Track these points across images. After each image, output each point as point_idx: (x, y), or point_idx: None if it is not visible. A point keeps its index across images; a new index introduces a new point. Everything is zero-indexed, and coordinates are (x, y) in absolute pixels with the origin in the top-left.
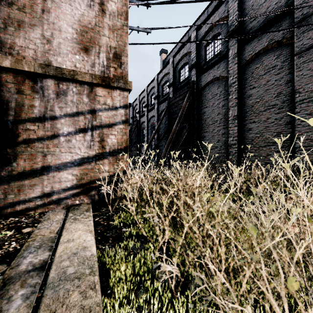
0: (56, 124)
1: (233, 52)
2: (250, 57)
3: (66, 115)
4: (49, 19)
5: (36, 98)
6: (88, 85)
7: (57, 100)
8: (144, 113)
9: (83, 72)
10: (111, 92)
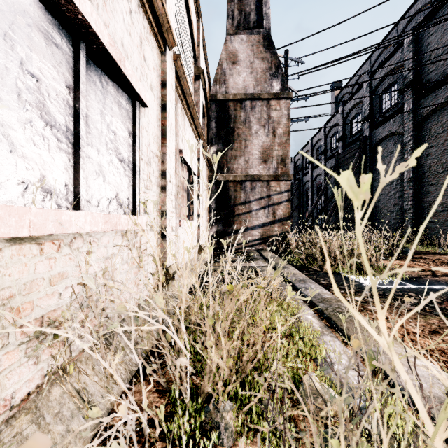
0: (250, 205)
1: (408, 107)
2: (426, 113)
3: (255, 200)
4: (247, 150)
5: (242, 192)
6: (266, 181)
7: (251, 192)
8: (307, 171)
9: (264, 175)
10: (279, 183)
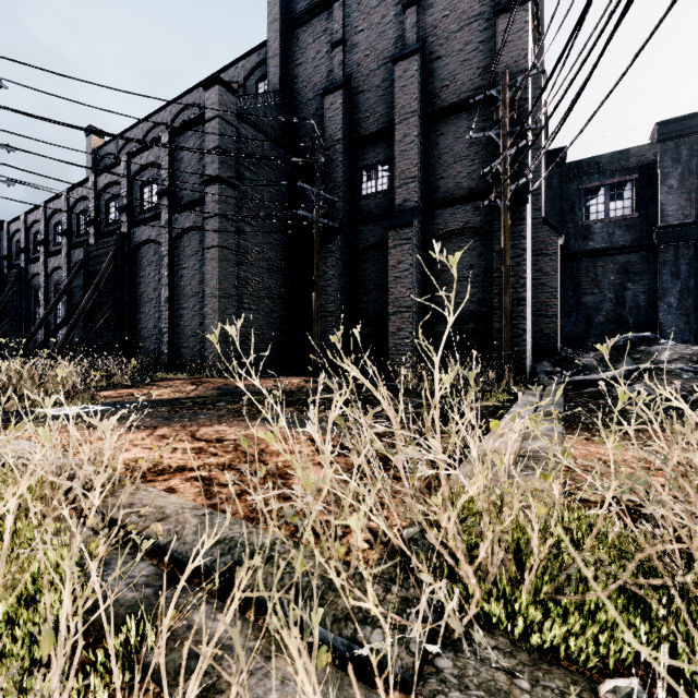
0: None
1: (165, 217)
2: (181, 231)
3: None
4: None
5: None
6: None
7: None
8: (37, 256)
9: None
10: None
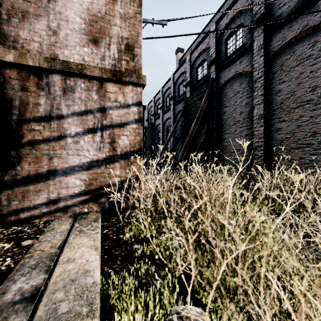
0: (63, 124)
1: (258, 43)
2: (278, 47)
3: (73, 113)
4: (55, 9)
5: (42, 95)
6: (98, 80)
7: (64, 98)
8: (159, 115)
9: (92, 65)
10: (123, 88)
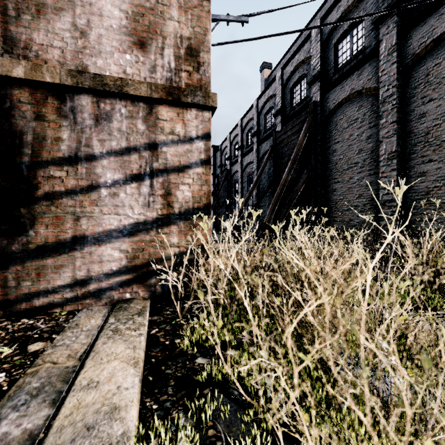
0: (95, 169)
1: (389, 44)
2: (422, 48)
3: (110, 152)
4: None
5: (65, 126)
6: (145, 102)
7: (96, 130)
8: (236, 159)
9: (136, 80)
10: (183, 113)
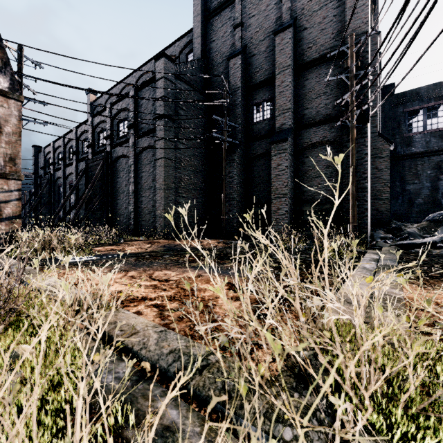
0: None
1: (132, 141)
2: (141, 149)
3: None
4: None
5: None
6: None
7: None
8: (60, 167)
9: None
10: (8, 181)
